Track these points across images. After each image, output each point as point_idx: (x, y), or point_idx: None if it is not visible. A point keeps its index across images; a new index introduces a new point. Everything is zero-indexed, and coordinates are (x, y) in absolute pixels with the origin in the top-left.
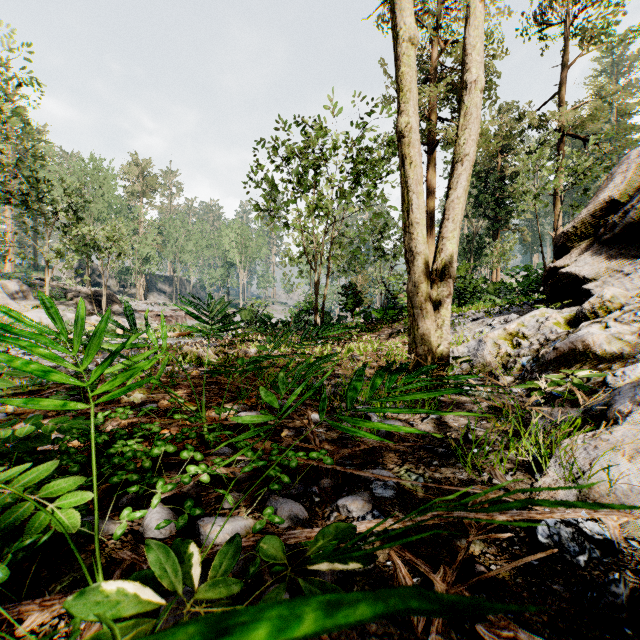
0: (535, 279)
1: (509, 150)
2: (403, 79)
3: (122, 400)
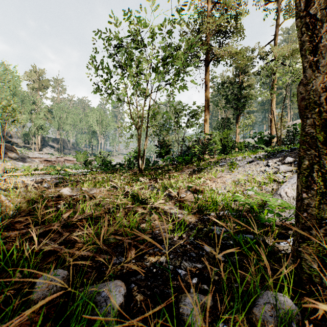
0: (265, 140)
1: (245, 72)
2: None
3: None
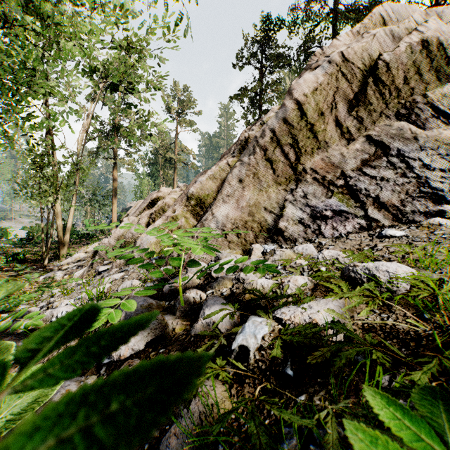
0: None
1: None
2: (55, 206)
3: None
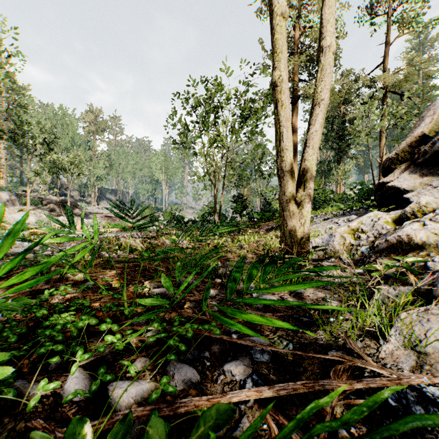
0: (367, 191)
1: (348, 102)
2: (276, 44)
3: (69, 279)
